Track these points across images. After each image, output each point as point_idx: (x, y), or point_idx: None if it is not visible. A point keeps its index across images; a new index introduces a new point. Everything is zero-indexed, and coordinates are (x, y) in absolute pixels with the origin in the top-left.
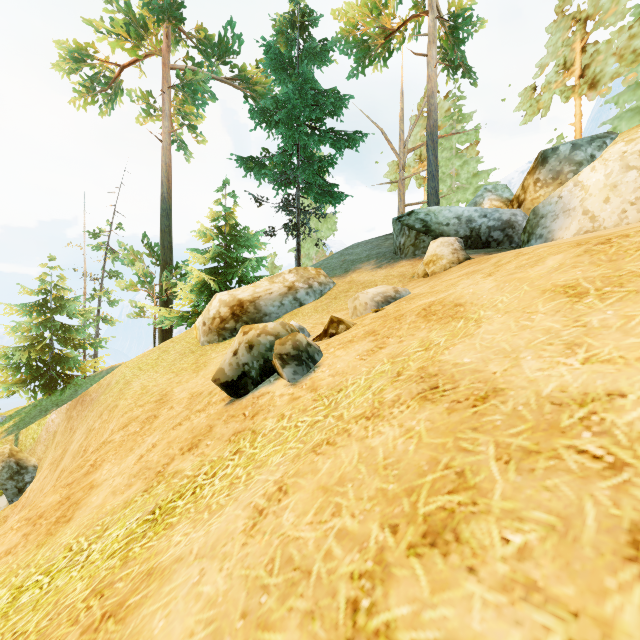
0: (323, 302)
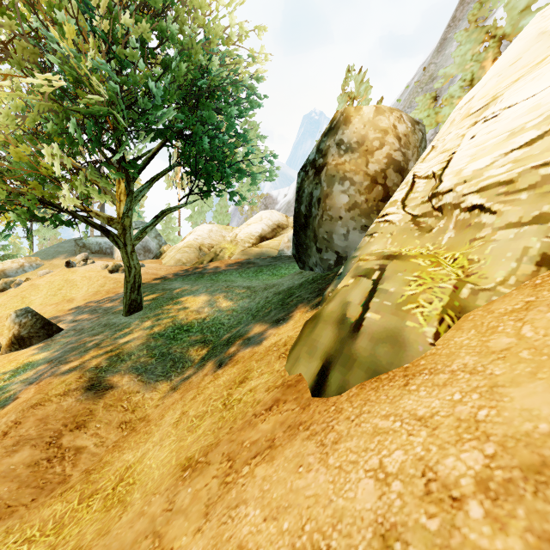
0: (36, 271)
